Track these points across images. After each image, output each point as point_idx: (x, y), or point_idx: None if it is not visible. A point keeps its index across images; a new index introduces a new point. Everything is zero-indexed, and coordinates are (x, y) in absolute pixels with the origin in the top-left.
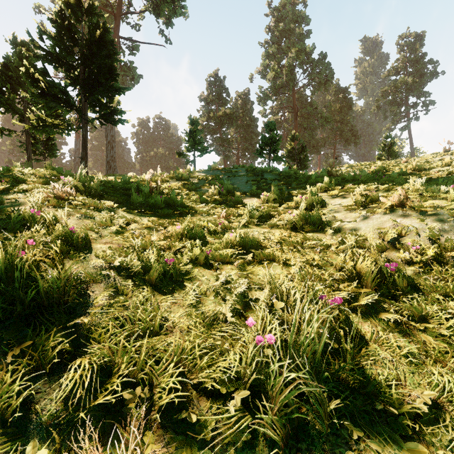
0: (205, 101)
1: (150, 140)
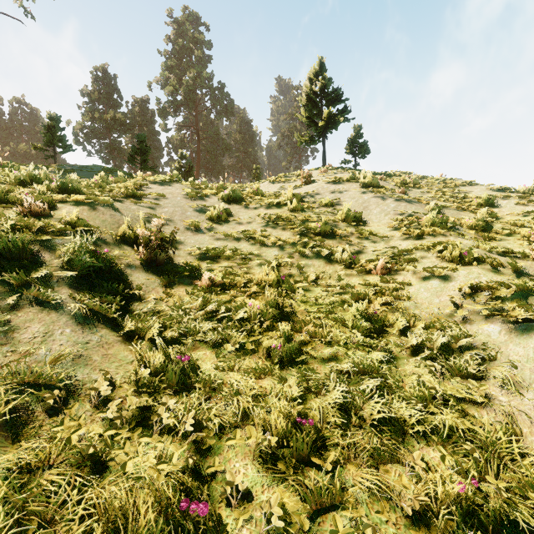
0: (89, 98)
1: (3, 130)
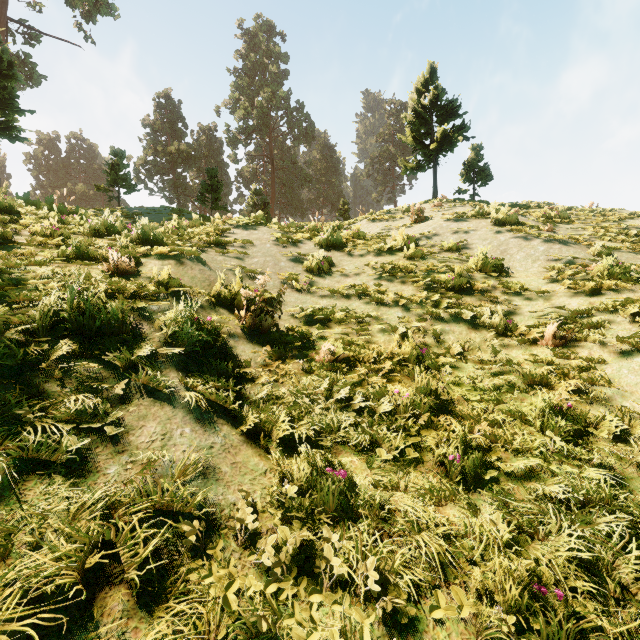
0: (151, 128)
1: (60, 170)
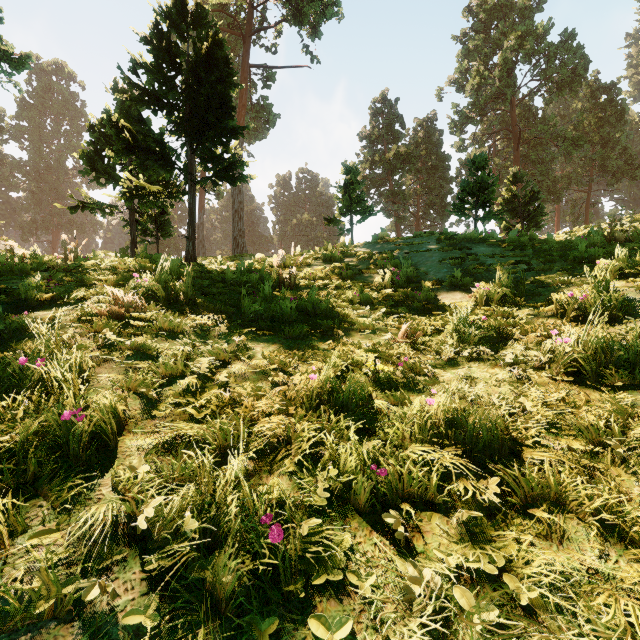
0: (367, 140)
1: (291, 204)
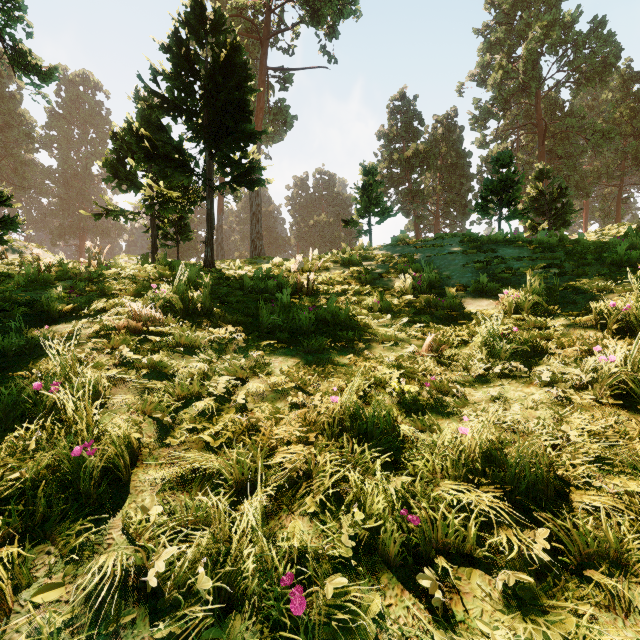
0: (385, 139)
1: (308, 205)
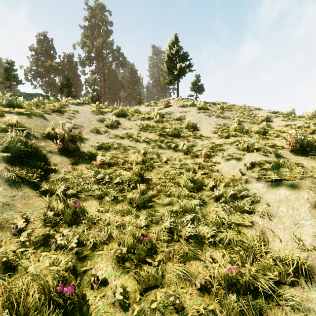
0: (35, 52)
1: None
